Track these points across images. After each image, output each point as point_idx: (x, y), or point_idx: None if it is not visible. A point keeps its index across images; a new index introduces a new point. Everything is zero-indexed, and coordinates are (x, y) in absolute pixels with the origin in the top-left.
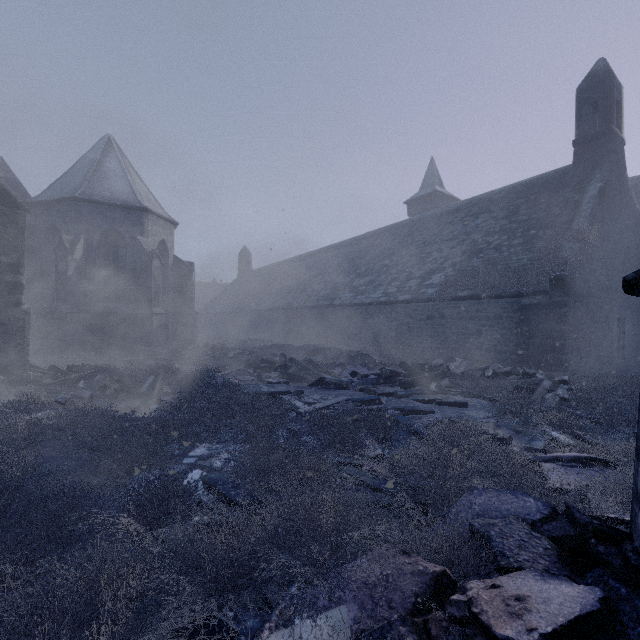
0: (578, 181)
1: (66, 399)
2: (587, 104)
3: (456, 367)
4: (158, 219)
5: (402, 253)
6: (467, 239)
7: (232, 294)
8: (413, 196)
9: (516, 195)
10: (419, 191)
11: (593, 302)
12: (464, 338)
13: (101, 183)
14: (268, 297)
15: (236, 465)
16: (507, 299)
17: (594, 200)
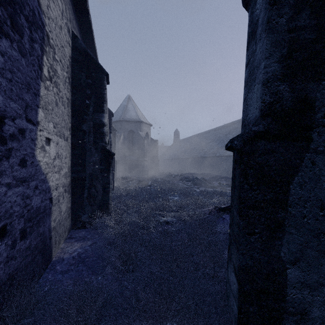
0: None
1: (131, 185)
2: None
3: None
4: (145, 124)
5: None
6: None
7: (171, 151)
8: None
9: None
10: None
11: None
12: None
13: (127, 113)
14: (187, 152)
15: (179, 198)
16: None
17: None
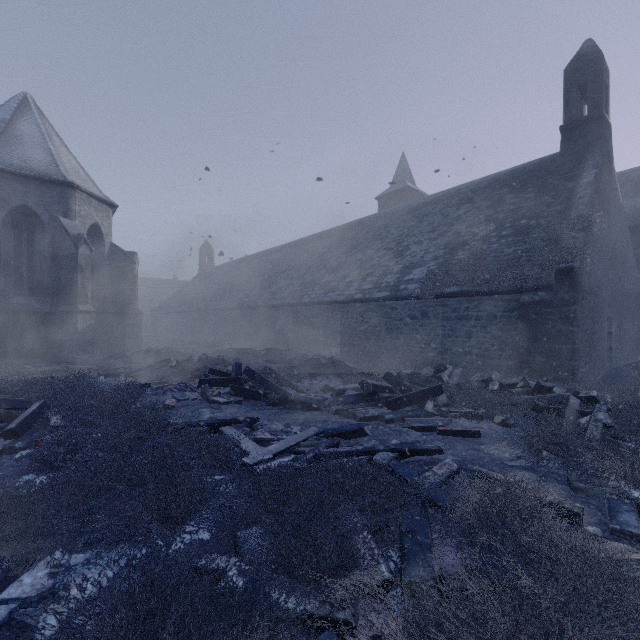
0: (568, 169)
1: None
2: (575, 87)
3: (447, 376)
4: (89, 198)
5: (377, 246)
6: (449, 230)
7: (191, 292)
8: (384, 192)
9: (499, 185)
10: (390, 187)
11: (593, 300)
12: (451, 341)
13: (10, 148)
14: (230, 295)
15: None
16: (502, 296)
17: (591, 186)
